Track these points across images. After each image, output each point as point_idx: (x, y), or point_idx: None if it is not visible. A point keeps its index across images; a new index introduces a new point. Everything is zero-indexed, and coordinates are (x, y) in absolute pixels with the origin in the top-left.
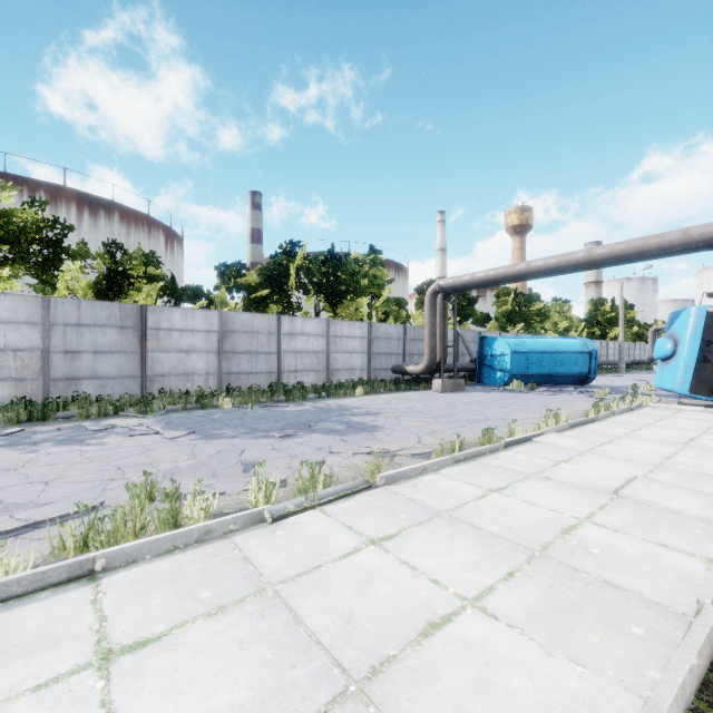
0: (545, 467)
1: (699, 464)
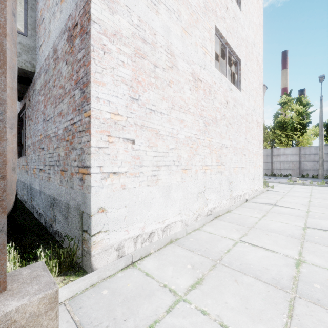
0: (310, 208)
1: (251, 212)
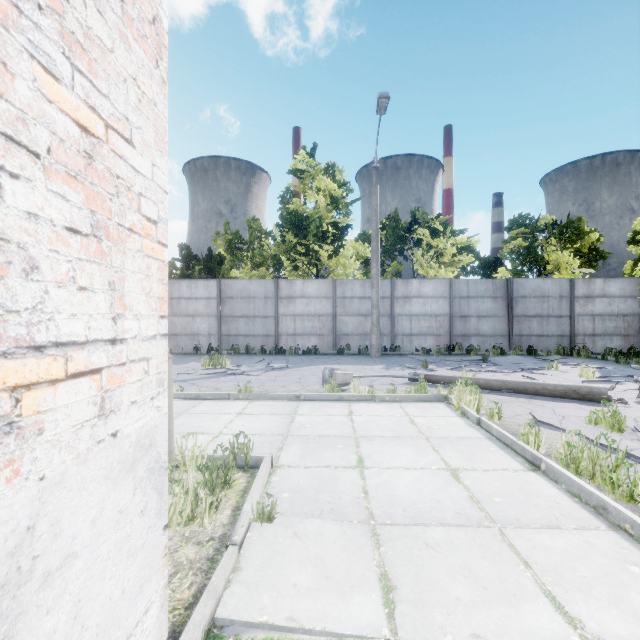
0: None
1: None
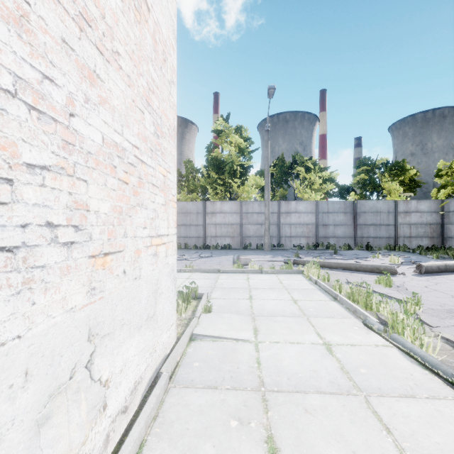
0: None
1: None
